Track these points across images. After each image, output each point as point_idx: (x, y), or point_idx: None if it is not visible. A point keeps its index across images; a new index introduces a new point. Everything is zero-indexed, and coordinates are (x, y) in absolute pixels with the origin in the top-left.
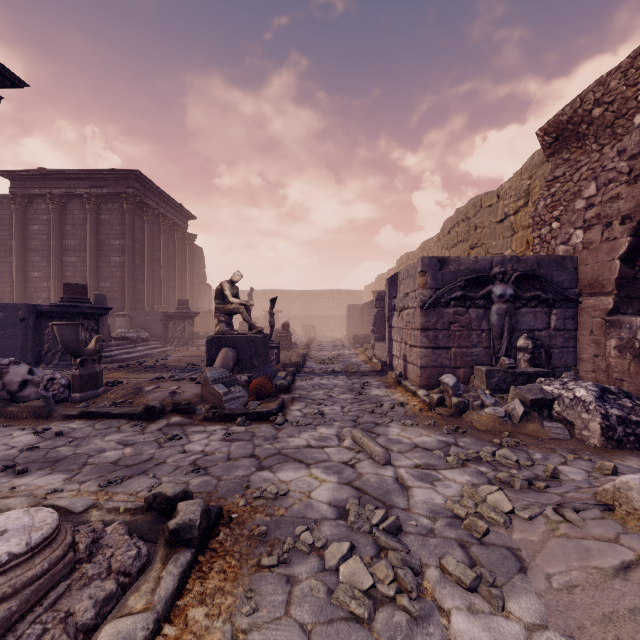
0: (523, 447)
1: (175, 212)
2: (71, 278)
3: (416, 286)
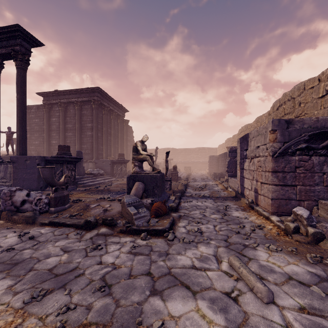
0: None
1: (118, 108)
2: (69, 143)
3: (267, 141)
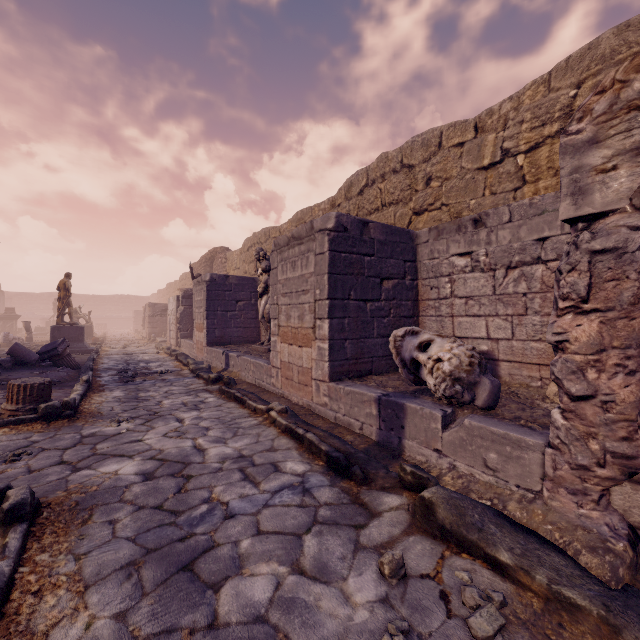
0: None
1: None
2: None
3: (148, 311)
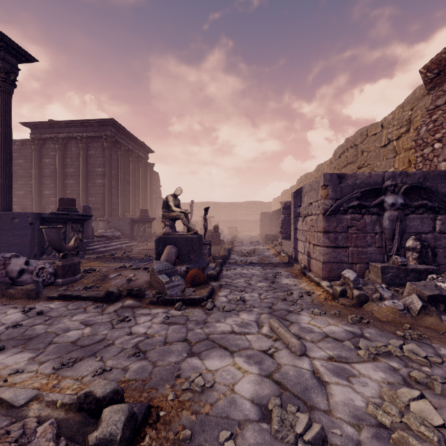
0: (426, 340)
1: (139, 148)
2: (70, 195)
3: (319, 197)
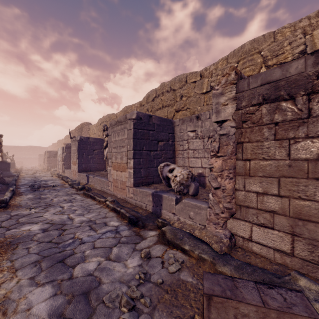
0: None
1: None
2: None
3: (47, 154)
